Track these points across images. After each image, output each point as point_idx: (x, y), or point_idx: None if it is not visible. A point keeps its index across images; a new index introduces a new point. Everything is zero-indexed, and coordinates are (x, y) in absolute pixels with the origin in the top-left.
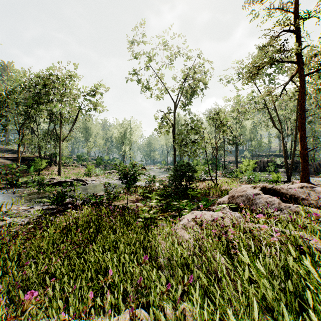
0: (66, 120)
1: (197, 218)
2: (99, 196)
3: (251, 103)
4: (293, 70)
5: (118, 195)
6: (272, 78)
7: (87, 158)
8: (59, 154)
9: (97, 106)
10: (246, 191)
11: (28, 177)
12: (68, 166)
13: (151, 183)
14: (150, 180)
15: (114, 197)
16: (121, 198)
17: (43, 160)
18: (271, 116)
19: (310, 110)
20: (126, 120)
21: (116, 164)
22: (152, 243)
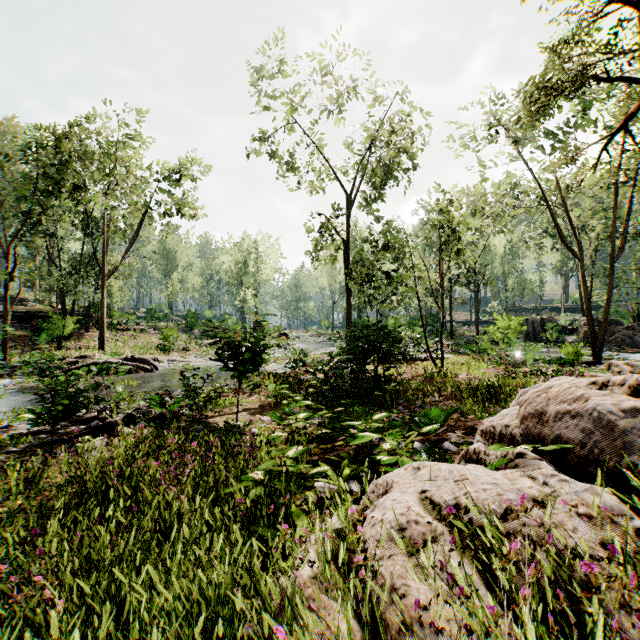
0: (119, 233)
1: (440, 496)
2: (174, 399)
3: (513, 194)
4: (624, 107)
5: (216, 397)
6: (560, 140)
7: (167, 314)
8: (102, 305)
9: (183, 203)
10: (588, 400)
11: (13, 355)
12: (127, 330)
13: (297, 368)
14: (295, 361)
15: (207, 402)
16: (226, 404)
17: (68, 317)
18: (556, 222)
19: (633, 212)
20: (247, 236)
21: (210, 322)
22: (286, 587)
